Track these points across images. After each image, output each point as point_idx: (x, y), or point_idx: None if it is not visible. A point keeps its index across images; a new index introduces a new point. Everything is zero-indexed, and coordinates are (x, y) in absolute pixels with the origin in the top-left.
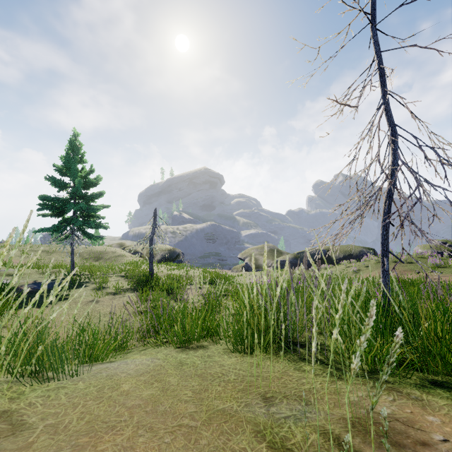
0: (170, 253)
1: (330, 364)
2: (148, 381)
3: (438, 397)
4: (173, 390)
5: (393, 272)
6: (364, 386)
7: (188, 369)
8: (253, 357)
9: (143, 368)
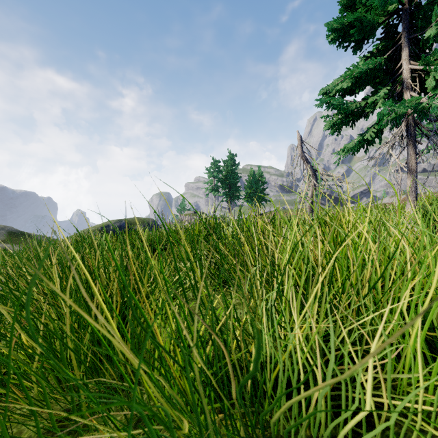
0: None
1: None
2: None
3: None
4: None
5: None
6: None
7: None
8: None
9: None
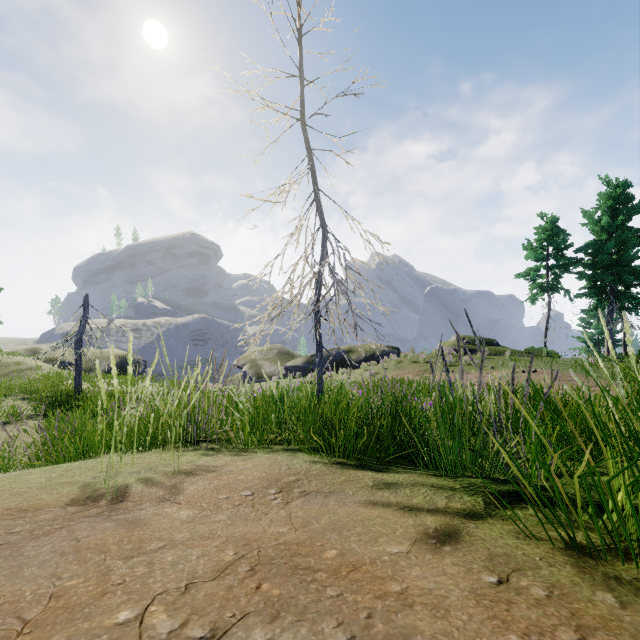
0: (123, 362)
1: (218, 449)
2: (0, 480)
3: (271, 454)
4: (25, 480)
5: (410, 374)
6: (222, 456)
7: (59, 469)
8: (144, 453)
9: (2, 476)
